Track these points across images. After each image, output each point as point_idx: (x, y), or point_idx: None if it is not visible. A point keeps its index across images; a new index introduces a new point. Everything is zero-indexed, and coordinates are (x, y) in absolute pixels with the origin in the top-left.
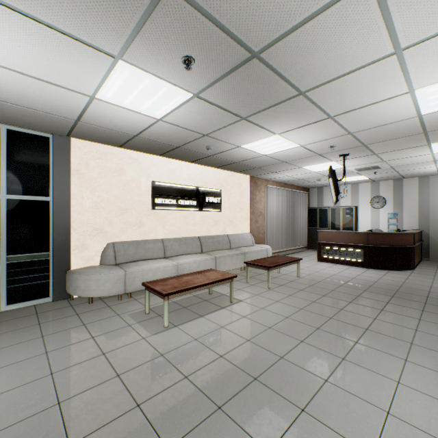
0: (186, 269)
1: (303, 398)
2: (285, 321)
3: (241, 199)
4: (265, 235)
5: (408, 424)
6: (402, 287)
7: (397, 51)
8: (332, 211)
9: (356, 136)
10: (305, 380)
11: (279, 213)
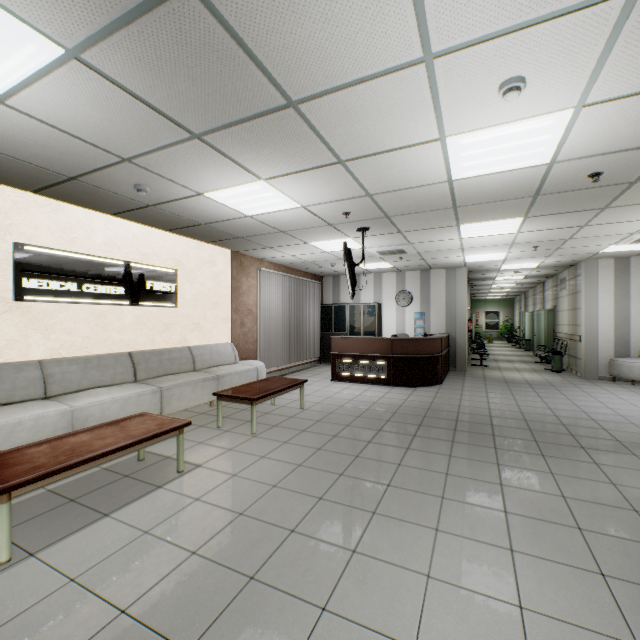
0: (94, 416)
1: None
2: (271, 494)
3: (215, 288)
4: (257, 345)
5: None
6: (431, 409)
7: (427, 58)
8: (351, 310)
9: (377, 201)
10: (288, 622)
11: (279, 312)
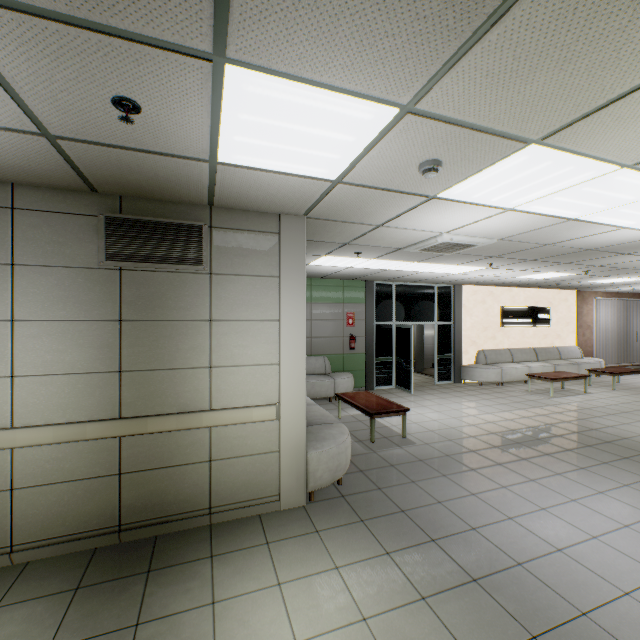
0: (534, 371)
1: None
2: (636, 402)
3: (567, 314)
4: (592, 348)
5: None
6: None
7: None
8: None
9: None
10: None
11: (610, 326)
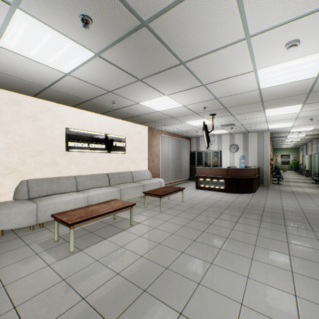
0: (95, 200)
1: (181, 302)
2: (171, 237)
3: (141, 144)
4: (159, 171)
5: (255, 311)
6: (248, 204)
7: (247, 37)
8: (205, 154)
9: (220, 101)
10: (184, 286)
11: (170, 155)
